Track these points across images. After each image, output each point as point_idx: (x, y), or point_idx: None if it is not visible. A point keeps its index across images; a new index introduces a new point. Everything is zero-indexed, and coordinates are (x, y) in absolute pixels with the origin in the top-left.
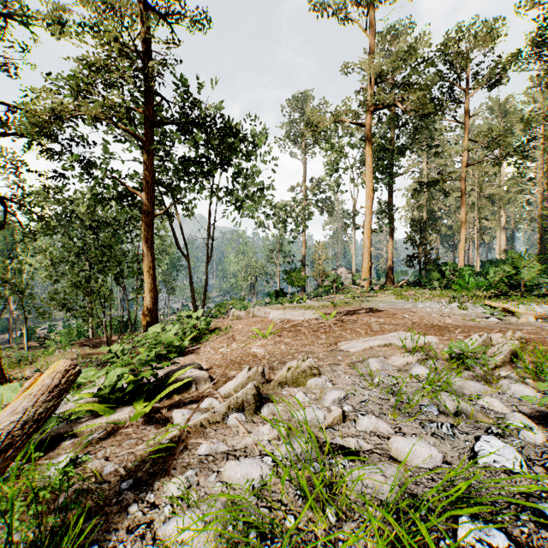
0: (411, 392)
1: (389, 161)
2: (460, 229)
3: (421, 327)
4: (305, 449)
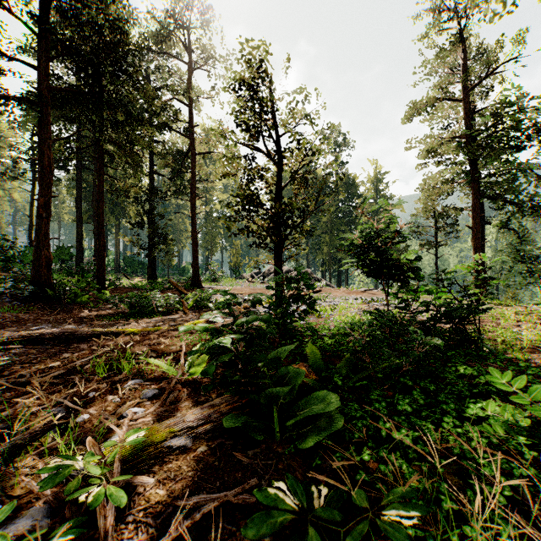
0: None
1: None
2: None
3: None
4: None
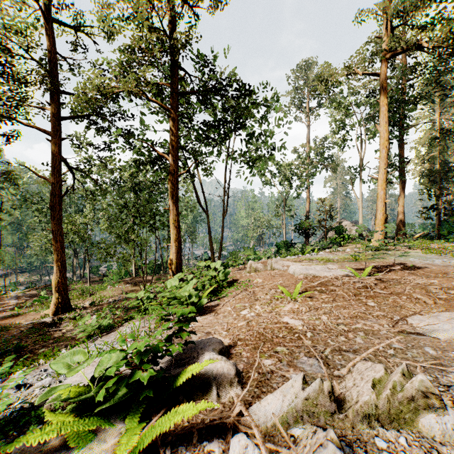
0: None
1: (401, 112)
2: None
3: None
4: None
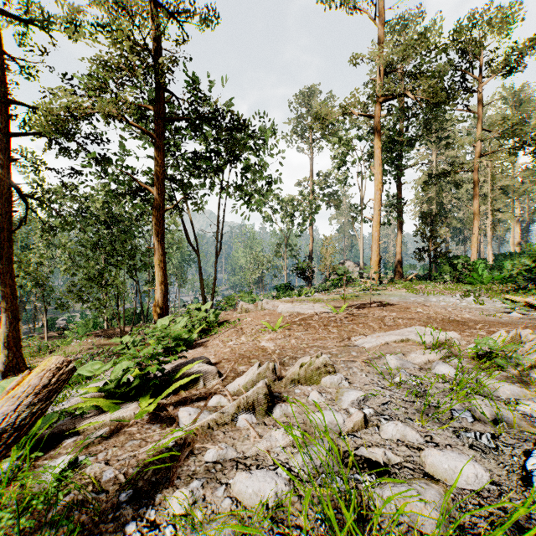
0: (437, 394)
1: (398, 153)
2: (471, 221)
3: (438, 322)
4: (325, 460)
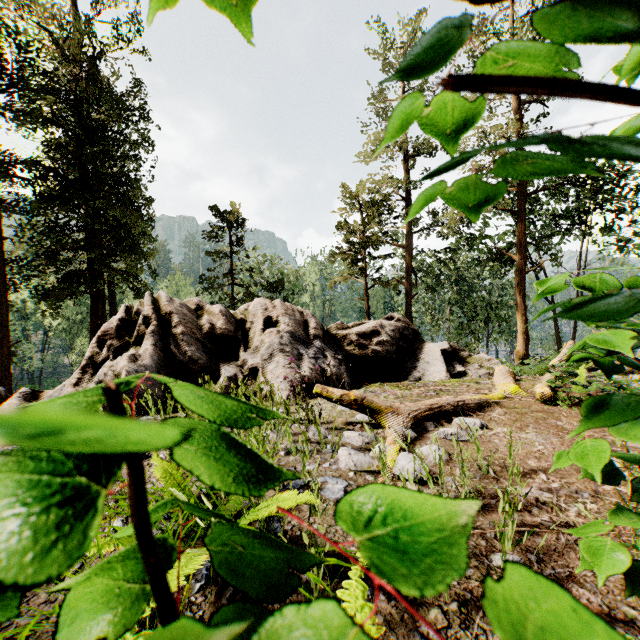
0: None
1: None
2: None
3: None
4: None
